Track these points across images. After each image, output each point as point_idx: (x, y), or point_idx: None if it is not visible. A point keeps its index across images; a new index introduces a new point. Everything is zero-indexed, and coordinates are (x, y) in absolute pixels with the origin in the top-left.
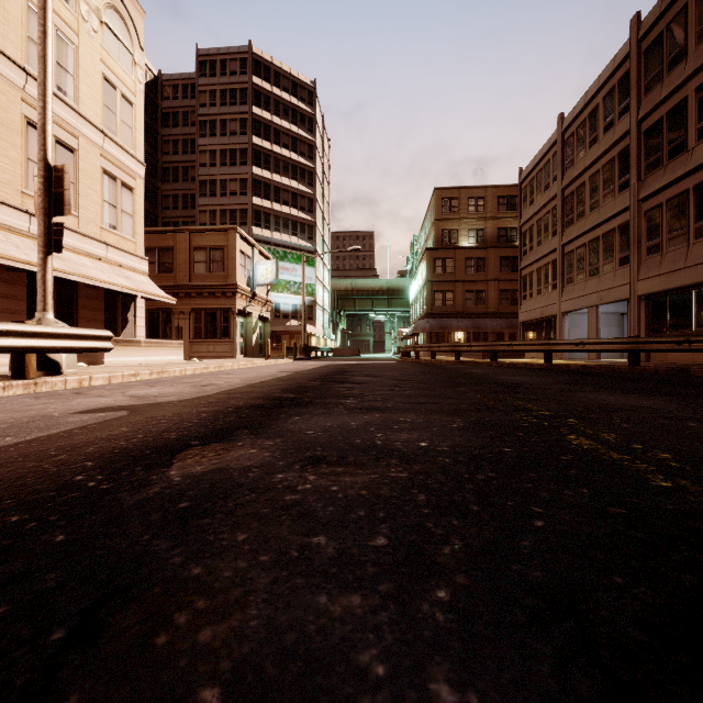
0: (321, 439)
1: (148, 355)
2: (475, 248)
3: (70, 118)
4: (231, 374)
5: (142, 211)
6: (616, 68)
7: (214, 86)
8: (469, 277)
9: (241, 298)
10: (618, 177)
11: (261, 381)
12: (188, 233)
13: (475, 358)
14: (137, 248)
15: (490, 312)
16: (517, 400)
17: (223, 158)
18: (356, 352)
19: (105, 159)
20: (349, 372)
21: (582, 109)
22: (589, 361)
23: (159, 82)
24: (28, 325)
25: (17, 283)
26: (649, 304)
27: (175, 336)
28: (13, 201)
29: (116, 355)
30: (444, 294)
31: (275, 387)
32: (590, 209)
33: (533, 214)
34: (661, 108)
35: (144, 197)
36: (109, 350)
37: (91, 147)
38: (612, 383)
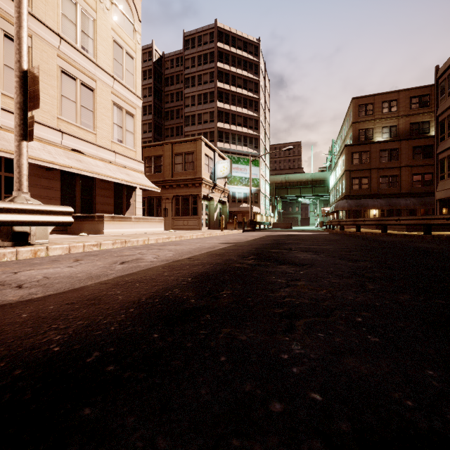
0: None
1: (137, 227)
2: (388, 141)
3: (91, 67)
4: (179, 244)
5: (140, 130)
6: None
7: (194, 54)
8: (383, 165)
9: (205, 187)
10: None
11: (191, 256)
12: (171, 144)
13: (396, 231)
14: (137, 155)
15: (403, 192)
16: None
17: (199, 100)
18: (289, 225)
19: (115, 95)
20: (286, 245)
21: None
22: None
23: (163, 59)
24: None
25: (53, 179)
26: None
27: (163, 215)
28: (51, 124)
29: (113, 227)
30: (360, 180)
31: (193, 268)
32: None
33: None
34: None
35: (154, 130)
36: (69, 224)
37: (105, 87)
38: None
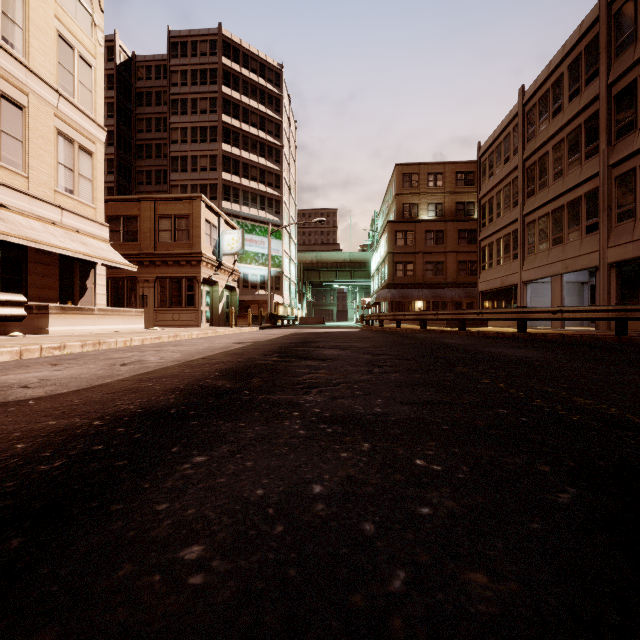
0: (198, 639)
1: (103, 323)
2: (434, 221)
3: (18, 72)
4: (180, 345)
5: (102, 177)
6: (583, 34)
7: (185, 66)
8: (429, 249)
9: (206, 266)
10: (585, 144)
11: (205, 356)
12: (153, 201)
13: (438, 326)
14: (97, 214)
15: (449, 282)
16: (571, 394)
17: (194, 135)
18: (321, 320)
19: (61, 120)
20: (314, 343)
21: (545, 79)
22: (559, 330)
23: (133, 63)
24: None
25: None
26: (620, 272)
27: (139, 305)
28: None
29: (64, 324)
30: (405, 265)
31: (215, 366)
32: (554, 178)
33: (492, 187)
34: (635, 70)
35: (118, 172)
36: (20, 319)
37: (44, 106)
38: (639, 359)
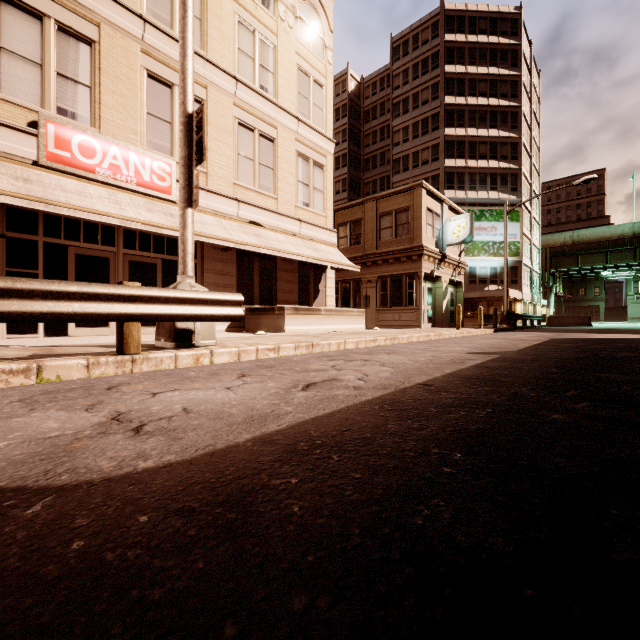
0: None
1: (328, 323)
2: None
3: (270, 111)
4: (394, 352)
5: (331, 186)
6: None
7: (407, 64)
8: None
9: (427, 260)
10: None
11: (428, 381)
12: (374, 201)
13: None
14: (327, 222)
15: None
16: None
17: (415, 131)
18: (584, 320)
19: (300, 143)
20: (628, 363)
21: None
22: None
23: (361, 86)
24: (125, 287)
25: (229, 262)
26: None
27: (363, 305)
28: (227, 192)
29: (297, 323)
30: None
31: (449, 417)
32: None
33: None
34: None
35: (349, 188)
36: (239, 319)
37: (288, 134)
38: None
